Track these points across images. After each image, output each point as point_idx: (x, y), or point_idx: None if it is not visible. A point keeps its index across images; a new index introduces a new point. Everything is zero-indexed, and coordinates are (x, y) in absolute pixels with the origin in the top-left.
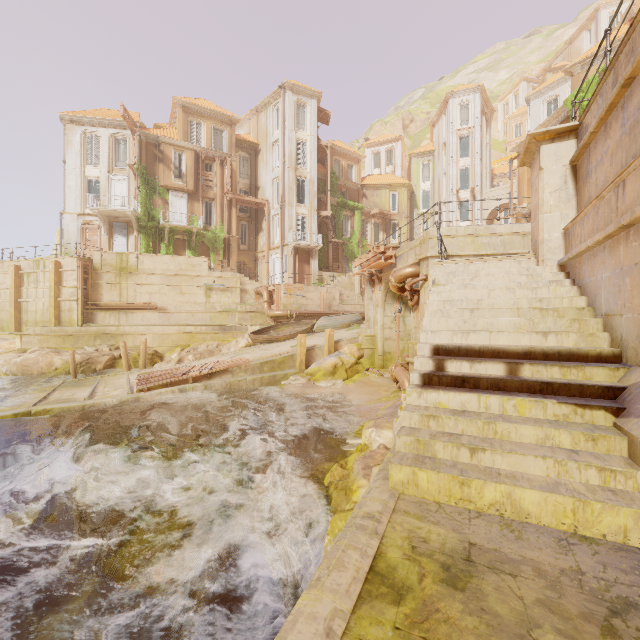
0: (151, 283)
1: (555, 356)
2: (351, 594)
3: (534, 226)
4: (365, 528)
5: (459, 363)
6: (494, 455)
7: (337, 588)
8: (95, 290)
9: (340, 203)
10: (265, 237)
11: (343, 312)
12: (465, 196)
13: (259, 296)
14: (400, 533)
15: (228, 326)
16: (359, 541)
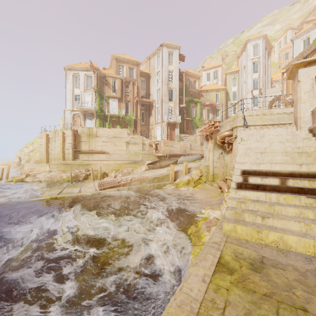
0: (102, 141)
1: (306, 175)
2: (211, 269)
3: (295, 110)
4: (214, 247)
5: (255, 178)
6: (273, 220)
7: (205, 267)
8: (79, 144)
9: (190, 100)
10: (153, 118)
11: (192, 154)
12: (256, 93)
13: (151, 146)
14: (229, 250)
15: (136, 161)
16: (212, 251)
